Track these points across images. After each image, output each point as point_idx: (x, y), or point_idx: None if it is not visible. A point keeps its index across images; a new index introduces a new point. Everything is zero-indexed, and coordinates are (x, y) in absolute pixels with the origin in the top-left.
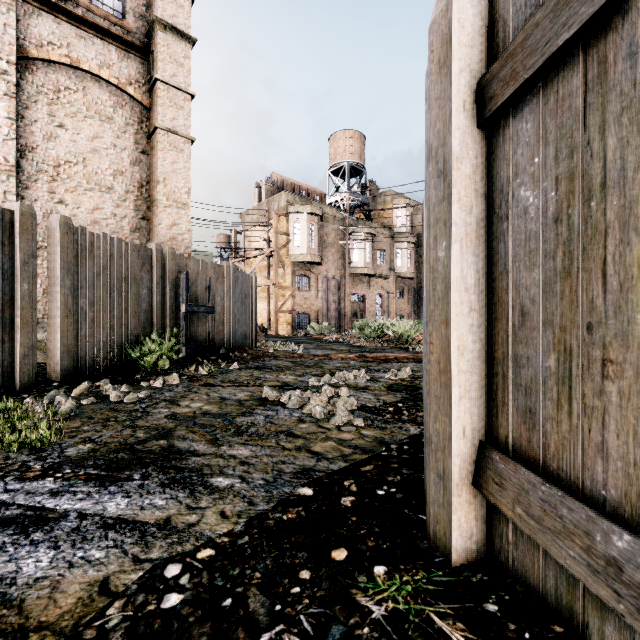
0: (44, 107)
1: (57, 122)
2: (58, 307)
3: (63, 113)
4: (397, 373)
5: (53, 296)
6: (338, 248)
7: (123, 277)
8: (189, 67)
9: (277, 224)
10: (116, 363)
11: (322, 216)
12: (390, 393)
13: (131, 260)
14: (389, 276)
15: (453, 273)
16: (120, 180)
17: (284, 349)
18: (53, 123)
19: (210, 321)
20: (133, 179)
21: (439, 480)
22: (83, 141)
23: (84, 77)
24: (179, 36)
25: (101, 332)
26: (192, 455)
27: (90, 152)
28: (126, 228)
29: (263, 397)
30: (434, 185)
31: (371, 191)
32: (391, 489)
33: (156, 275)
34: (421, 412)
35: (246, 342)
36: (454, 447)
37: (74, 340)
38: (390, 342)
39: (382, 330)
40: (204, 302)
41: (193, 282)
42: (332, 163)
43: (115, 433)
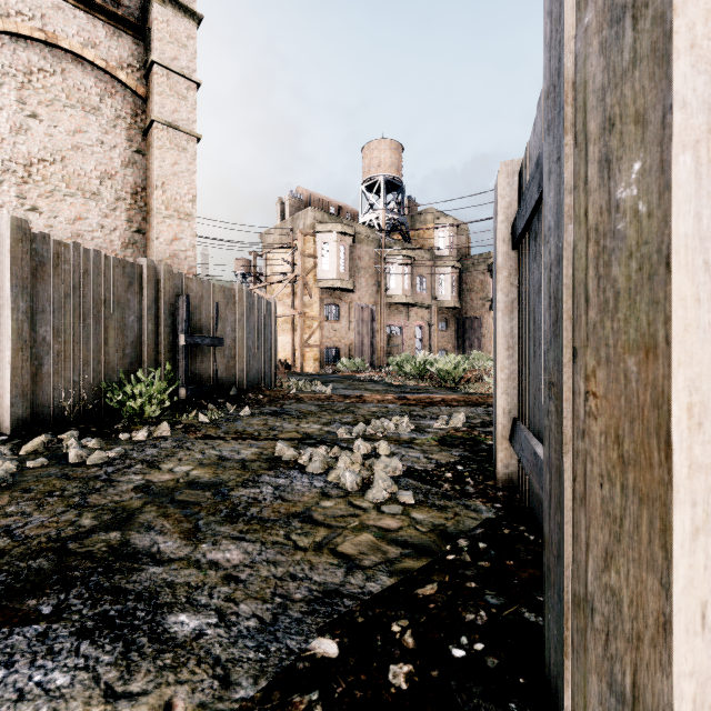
0: (12, 92)
1: (28, 111)
2: (8, 336)
3: (36, 100)
4: (449, 421)
5: (2, 322)
6: (372, 273)
7: (102, 300)
8: (194, 49)
9: (302, 245)
10: (92, 409)
11: (354, 236)
12: (443, 449)
13: (113, 278)
14: (430, 305)
15: (677, 226)
16: (109, 184)
17: (309, 389)
18: (23, 112)
19: (218, 356)
20: (125, 184)
21: (619, 705)
22: (62, 135)
23: (63, 57)
24: (181, 11)
25: (71, 369)
26: (151, 562)
27: (71, 149)
28: (116, 243)
29: (276, 456)
30: (601, 46)
31: (410, 209)
32: (475, 644)
33: (147, 298)
34: (491, 480)
35: (263, 381)
36: (680, 654)
37: (32, 380)
38: (434, 381)
39: (424, 367)
40: (210, 332)
41: (196, 308)
42: (366, 177)
43: (49, 518)
